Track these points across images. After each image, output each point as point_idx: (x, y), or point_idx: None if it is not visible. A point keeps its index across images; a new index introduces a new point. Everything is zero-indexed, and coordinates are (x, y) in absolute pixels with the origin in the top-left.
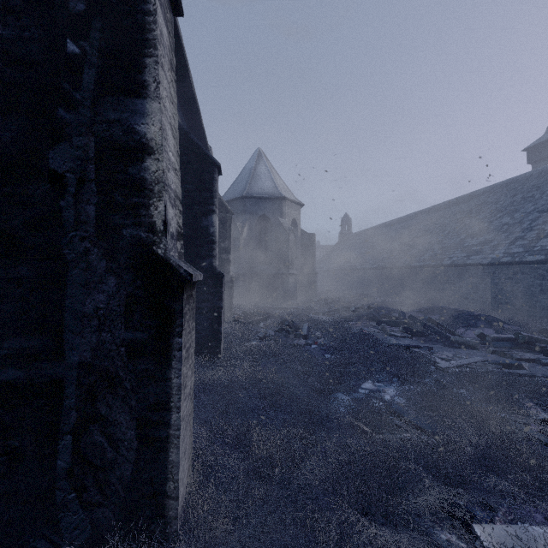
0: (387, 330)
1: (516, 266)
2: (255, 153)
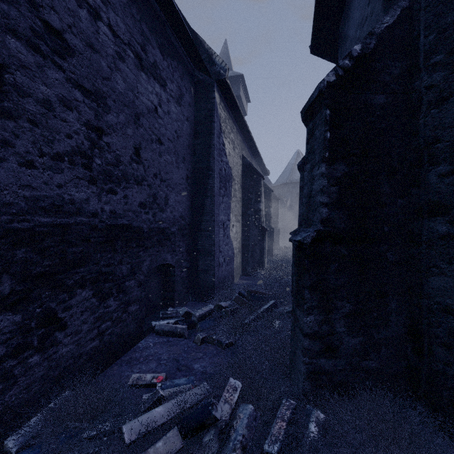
0: None
1: None
2: (295, 153)
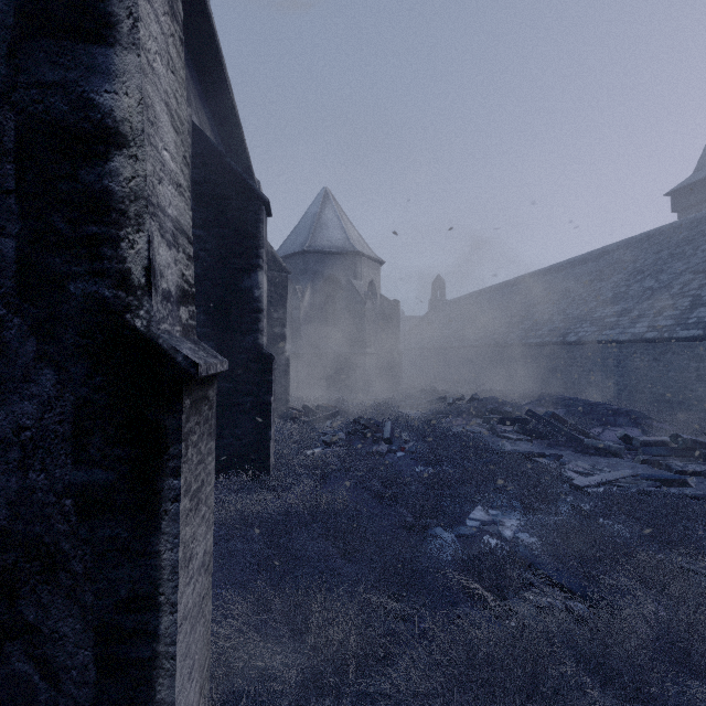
0: (498, 430)
1: (665, 344)
2: (320, 194)
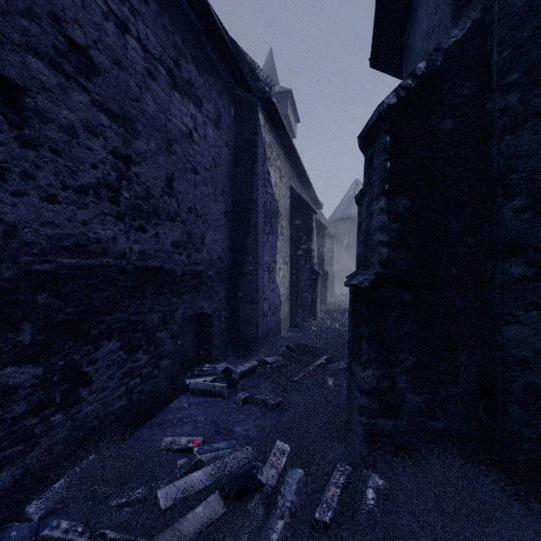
0: None
1: None
2: (353, 183)
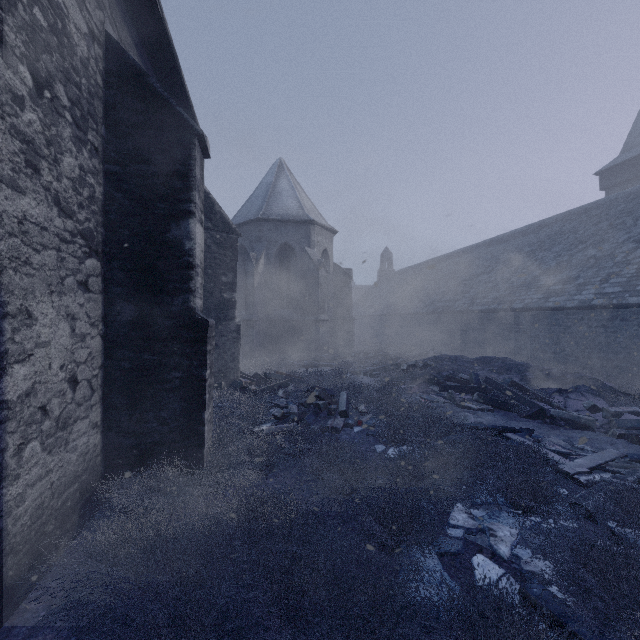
0: (457, 399)
1: (613, 310)
2: (275, 164)
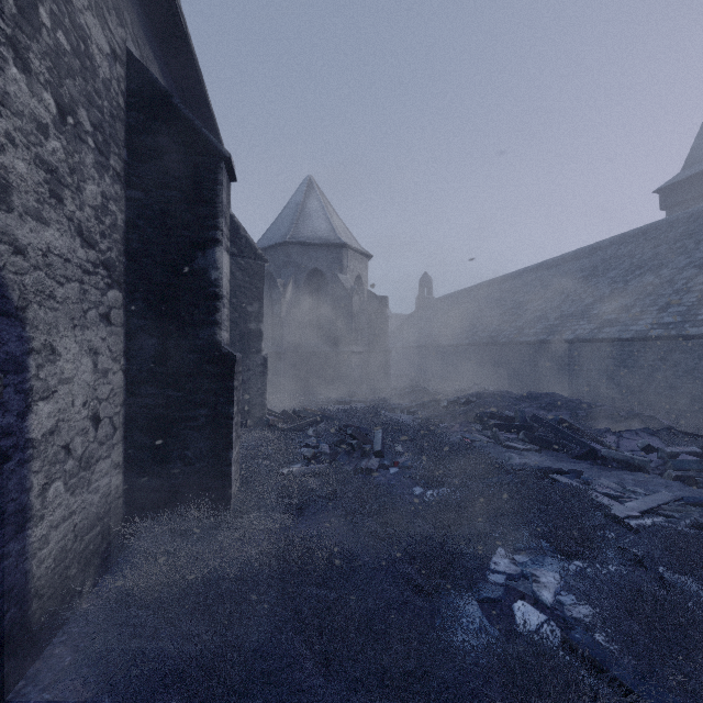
0: (501, 438)
1: (672, 342)
2: (304, 183)
